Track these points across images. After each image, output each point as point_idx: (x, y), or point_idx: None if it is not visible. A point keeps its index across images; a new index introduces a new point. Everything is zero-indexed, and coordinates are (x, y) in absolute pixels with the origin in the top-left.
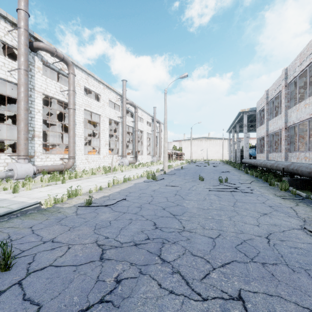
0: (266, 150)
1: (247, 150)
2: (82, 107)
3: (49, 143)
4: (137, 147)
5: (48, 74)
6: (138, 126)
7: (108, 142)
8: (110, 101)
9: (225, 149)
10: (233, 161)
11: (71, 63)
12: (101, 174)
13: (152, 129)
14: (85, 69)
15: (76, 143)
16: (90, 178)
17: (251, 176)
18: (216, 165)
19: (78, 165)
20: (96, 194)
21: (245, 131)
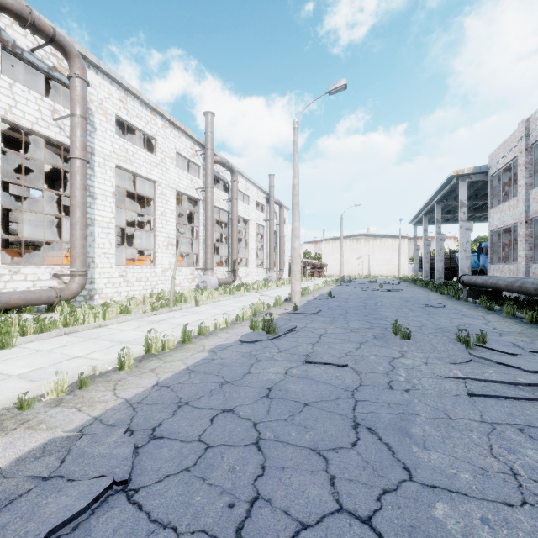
0: (524, 256)
1: (467, 257)
2: (110, 160)
3: (22, 237)
4: (236, 252)
5: (40, 92)
6: (238, 209)
7: (174, 239)
8: (180, 154)
9: (404, 256)
10: (425, 278)
11: (77, 52)
12: (140, 314)
13: (266, 218)
14: (117, 77)
15: (96, 240)
16: (105, 326)
17: (516, 320)
18: (395, 288)
19: (102, 289)
20: (18, 431)
21: (462, 216)
